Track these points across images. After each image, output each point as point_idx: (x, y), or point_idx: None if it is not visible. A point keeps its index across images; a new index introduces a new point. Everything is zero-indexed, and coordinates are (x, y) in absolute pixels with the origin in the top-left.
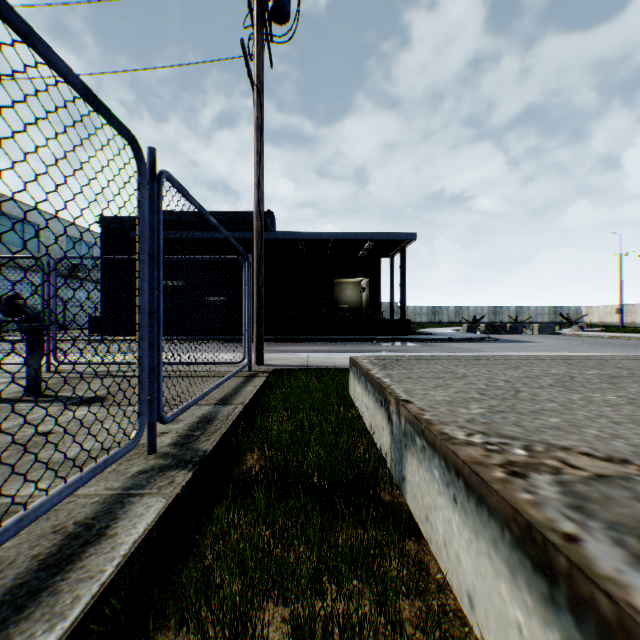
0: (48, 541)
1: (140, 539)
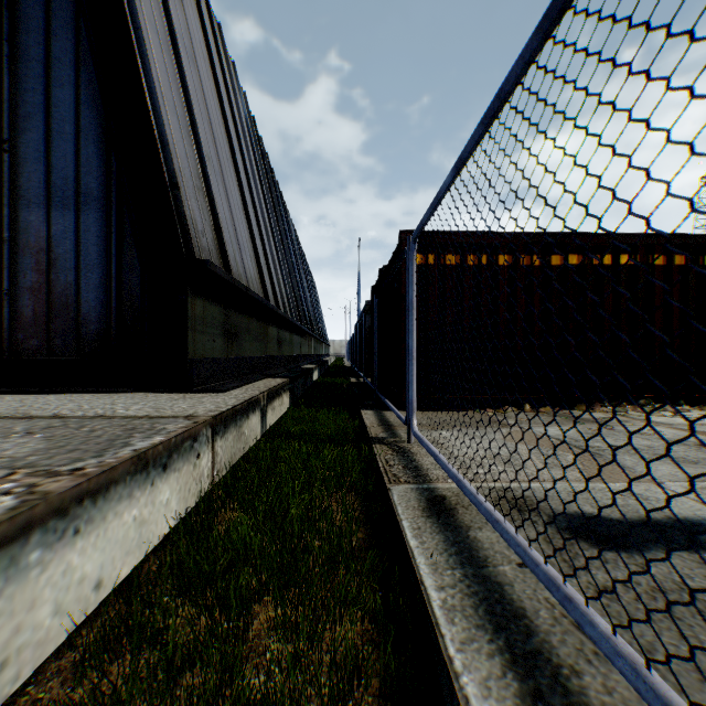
0: (603, 697)
1: (463, 702)
